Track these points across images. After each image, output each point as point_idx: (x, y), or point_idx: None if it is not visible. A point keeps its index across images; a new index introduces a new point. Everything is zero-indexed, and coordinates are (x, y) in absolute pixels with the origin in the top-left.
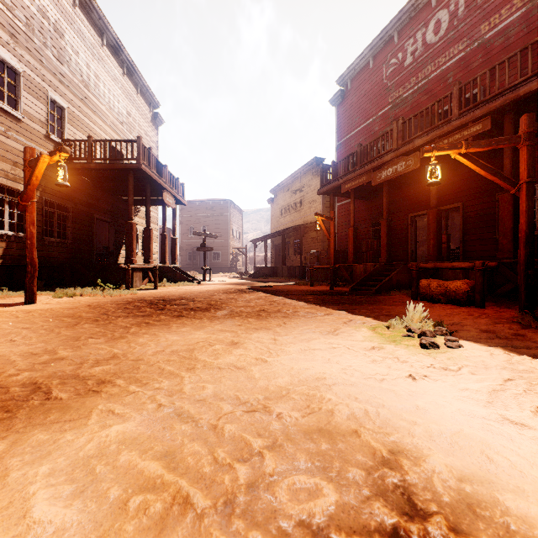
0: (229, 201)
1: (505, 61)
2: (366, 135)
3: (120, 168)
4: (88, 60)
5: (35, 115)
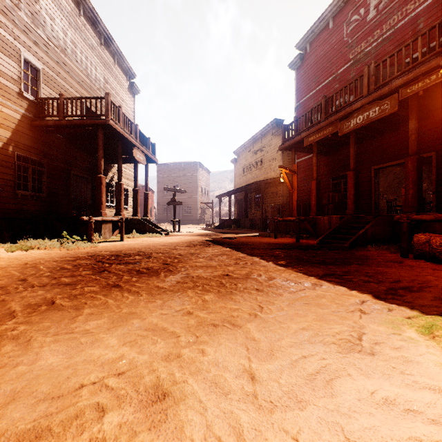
0: (198, 163)
1: None
2: (325, 94)
3: (89, 124)
4: (65, 27)
5: (7, 72)
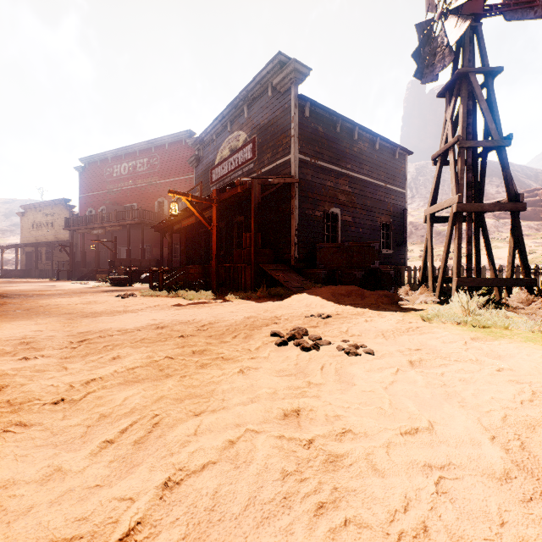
0: None
1: (125, 211)
2: (96, 199)
3: None
4: None
5: None
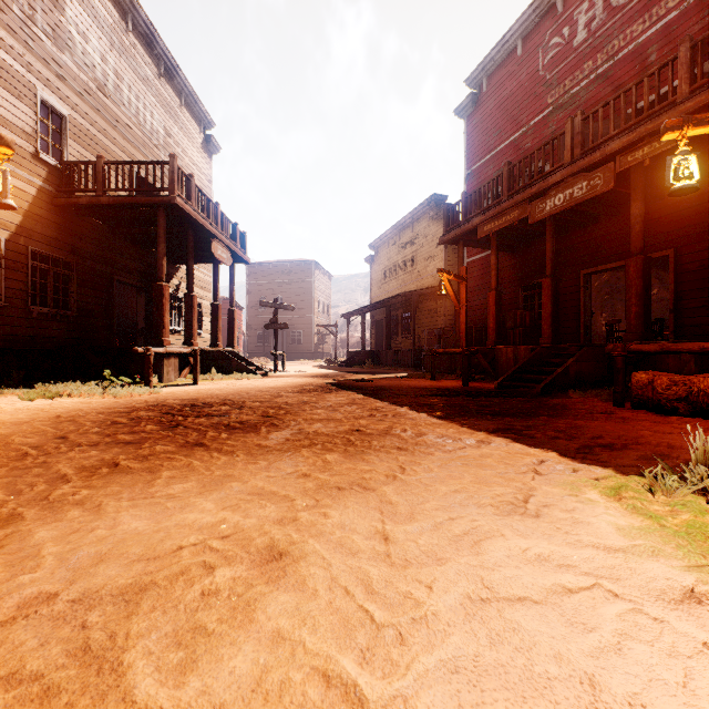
0: (312, 262)
1: None
2: (511, 157)
3: (144, 203)
4: (104, 50)
5: (15, 122)
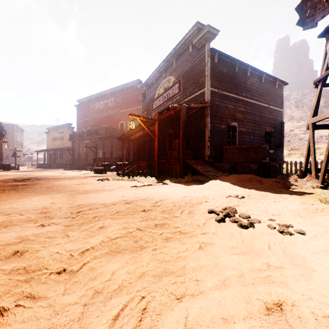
0: (15, 125)
1: (102, 129)
2: (86, 123)
3: None
4: None
5: None
